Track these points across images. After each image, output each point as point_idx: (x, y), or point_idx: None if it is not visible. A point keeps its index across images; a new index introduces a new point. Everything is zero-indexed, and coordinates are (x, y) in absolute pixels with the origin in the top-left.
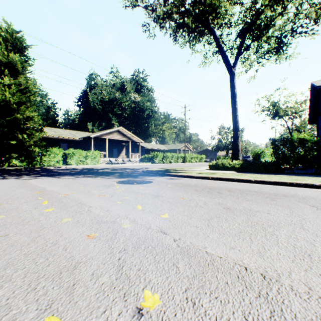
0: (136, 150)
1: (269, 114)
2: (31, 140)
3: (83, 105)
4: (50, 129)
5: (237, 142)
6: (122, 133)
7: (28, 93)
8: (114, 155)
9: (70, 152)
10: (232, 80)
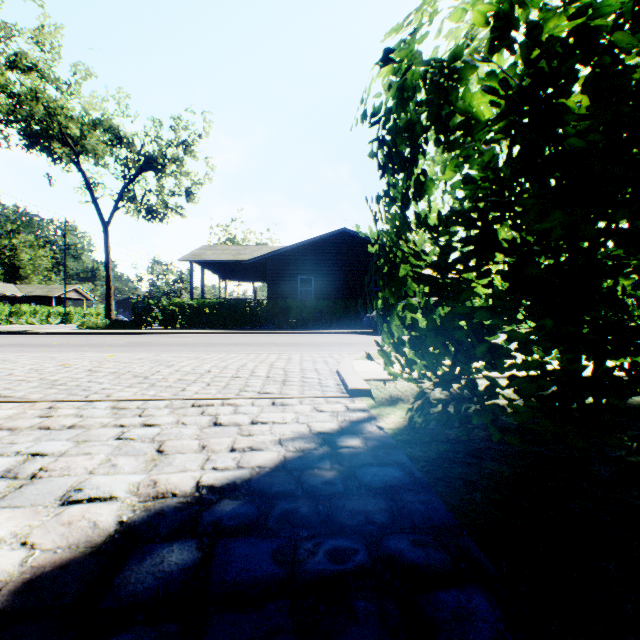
0: None
1: None
2: None
3: None
4: None
5: (111, 301)
6: None
7: None
8: None
9: None
10: (107, 236)
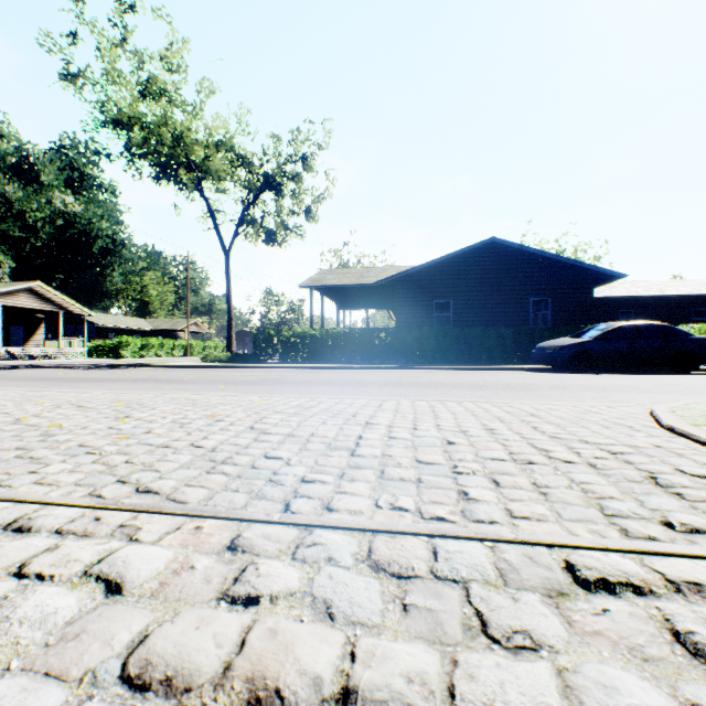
0: (72, 328)
1: None
2: None
3: None
4: None
5: (232, 333)
6: (42, 295)
7: None
8: (14, 340)
9: None
10: (228, 264)
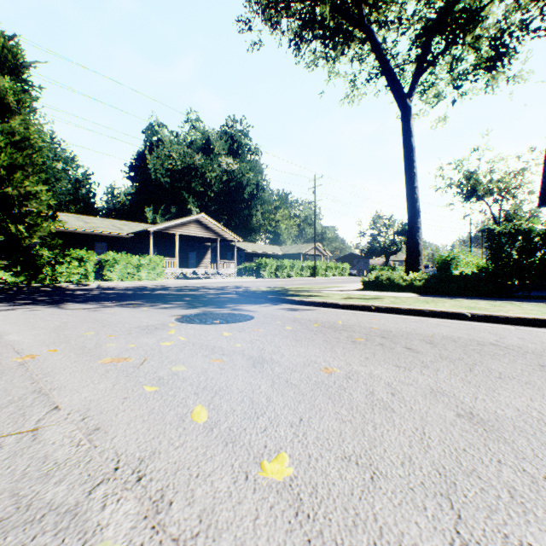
0: (230, 255)
1: (459, 192)
2: (34, 235)
3: (137, 177)
4: (78, 218)
5: (416, 238)
6: (205, 225)
7: (30, 148)
8: (191, 263)
9: (110, 257)
10: (407, 121)
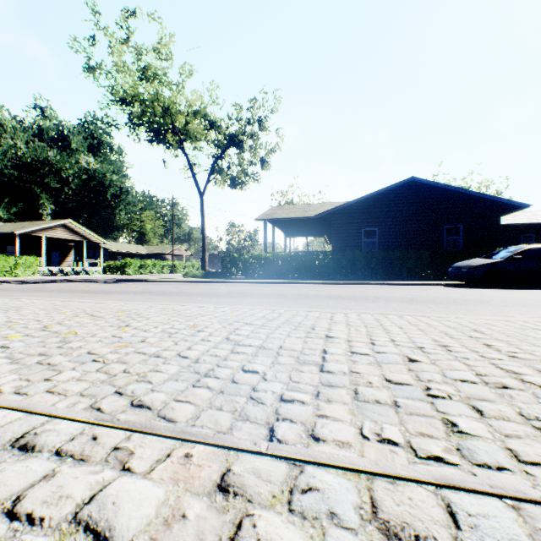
0: (92, 253)
1: None
2: None
3: None
4: None
5: (205, 255)
6: (72, 229)
7: None
8: (53, 261)
9: None
10: (202, 204)
